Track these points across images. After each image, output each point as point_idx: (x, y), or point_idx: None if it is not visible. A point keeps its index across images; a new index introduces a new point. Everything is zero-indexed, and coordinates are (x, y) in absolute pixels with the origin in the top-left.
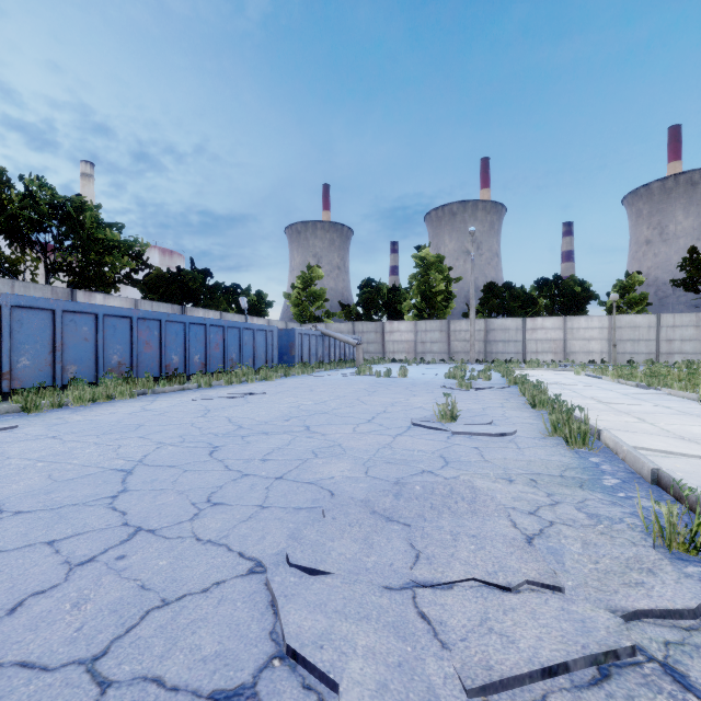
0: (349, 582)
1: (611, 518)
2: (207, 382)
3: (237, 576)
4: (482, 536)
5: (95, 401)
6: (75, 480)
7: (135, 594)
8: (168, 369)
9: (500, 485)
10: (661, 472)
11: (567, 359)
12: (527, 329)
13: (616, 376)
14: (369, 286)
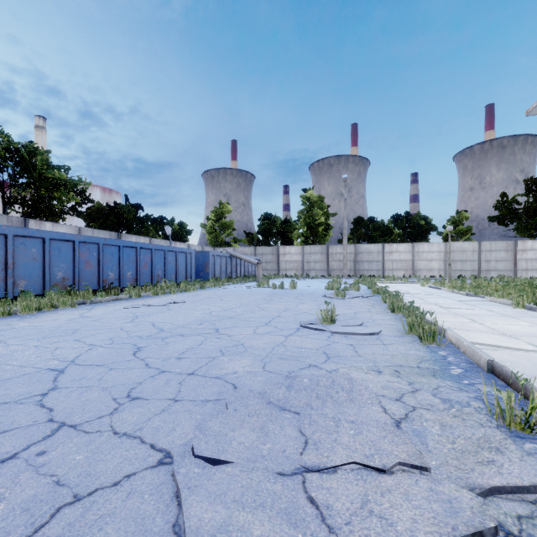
0: (247, 470)
1: (460, 402)
2: (137, 294)
3: (147, 468)
4: (359, 421)
5: (41, 310)
6: (11, 379)
7: (49, 490)
8: (105, 283)
9: (371, 376)
10: (494, 363)
11: (415, 275)
12: (385, 252)
13: (451, 287)
14: (267, 219)
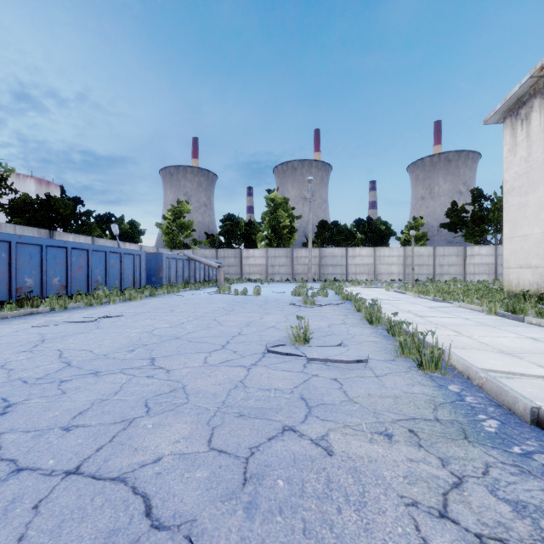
0: None
1: (543, 510)
2: (62, 305)
3: None
4: None
5: None
6: None
7: None
8: (19, 292)
9: (380, 449)
10: (543, 413)
11: (377, 279)
12: (349, 256)
13: (417, 292)
14: (230, 220)
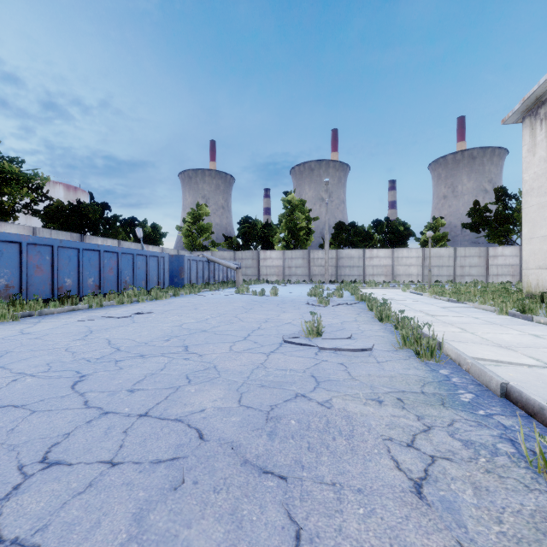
0: None
1: (485, 445)
2: (98, 303)
3: None
4: (368, 489)
5: None
6: None
7: None
8: (60, 291)
9: (371, 409)
10: (510, 387)
11: (395, 280)
12: (366, 257)
13: (432, 293)
14: (247, 222)
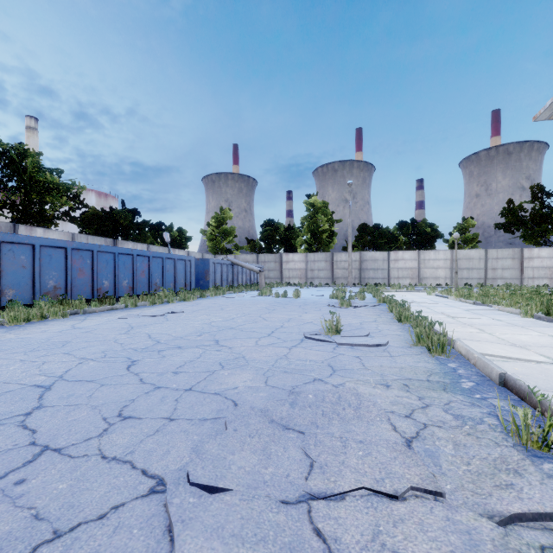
0: (248, 498)
1: (473, 419)
2: (133, 303)
3: (137, 498)
4: (368, 441)
5: (30, 320)
6: None
7: (26, 526)
8: (99, 292)
9: (379, 391)
10: (507, 376)
11: (421, 283)
12: (391, 260)
13: (458, 296)
14: (270, 225)
